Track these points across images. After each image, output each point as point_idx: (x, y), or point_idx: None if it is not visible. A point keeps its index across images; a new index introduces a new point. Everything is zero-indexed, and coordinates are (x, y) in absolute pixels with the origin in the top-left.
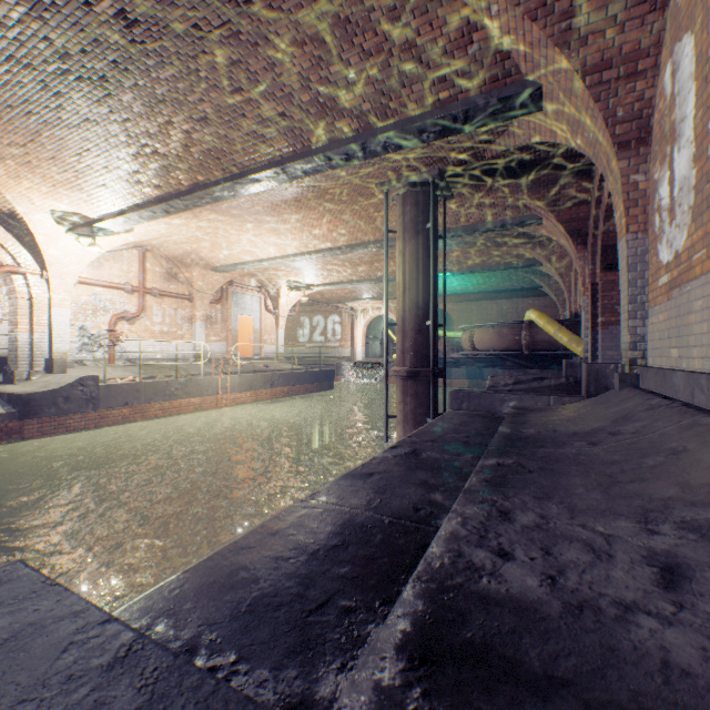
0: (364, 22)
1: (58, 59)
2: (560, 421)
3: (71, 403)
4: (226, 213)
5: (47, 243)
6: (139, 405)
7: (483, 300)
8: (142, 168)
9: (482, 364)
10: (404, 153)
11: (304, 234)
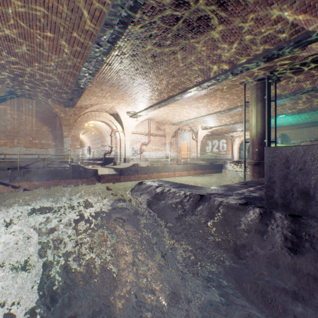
0: (229, 34)
1: (135, 71)
2: None
3: (131, 172)
4: (178, 104)
5: (124, 121)
6: (149, 174)
7: (310, 126)
8: (153, 94)
9: None
10: (251, 70)
11: (208, 107)
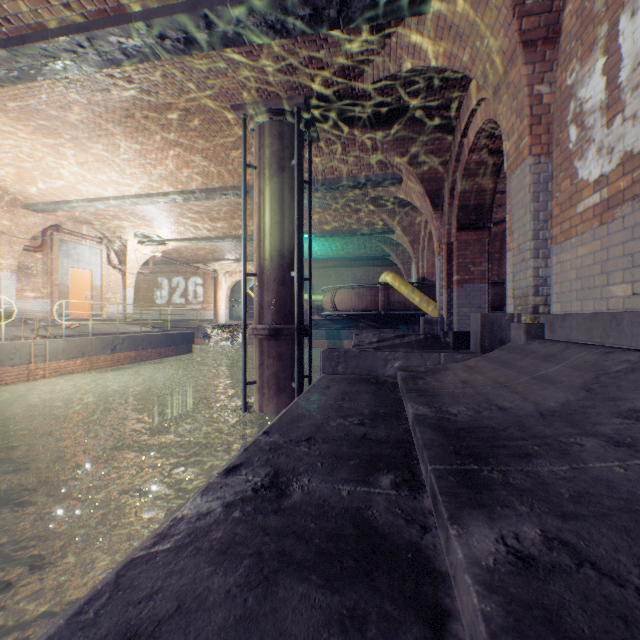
0: None
1: None
2: (484, 387)
3: None
4: (25, 119)
5: None
6: None
7: (340, 267)
8: None
9: (339, 326)
10: (264, 57)
11: (147, 169)
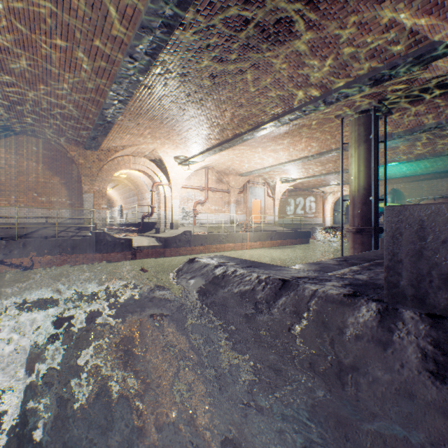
0: (321, 44)
1: (186, 97)
2: None
3: (181, 242)
4: (248, 146)
5: (171, 171)
6: (206, 245)
7: (432, 179)
8: (211, 132)
9: None
10: (351, 97)
11: (290, 150)
